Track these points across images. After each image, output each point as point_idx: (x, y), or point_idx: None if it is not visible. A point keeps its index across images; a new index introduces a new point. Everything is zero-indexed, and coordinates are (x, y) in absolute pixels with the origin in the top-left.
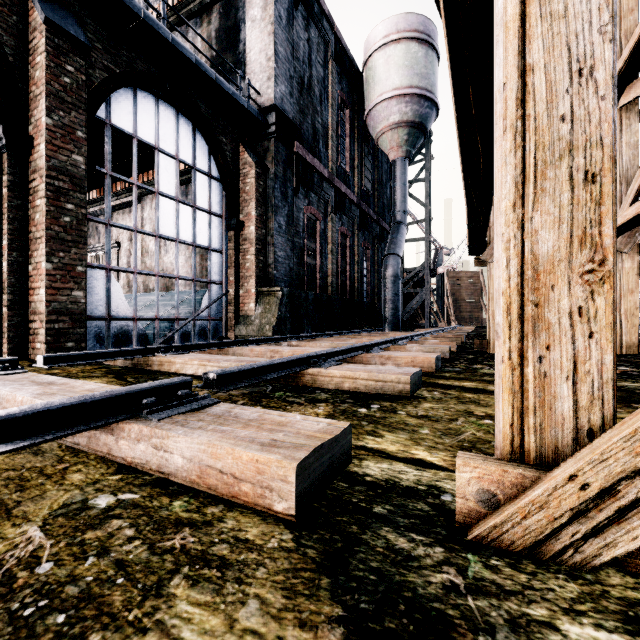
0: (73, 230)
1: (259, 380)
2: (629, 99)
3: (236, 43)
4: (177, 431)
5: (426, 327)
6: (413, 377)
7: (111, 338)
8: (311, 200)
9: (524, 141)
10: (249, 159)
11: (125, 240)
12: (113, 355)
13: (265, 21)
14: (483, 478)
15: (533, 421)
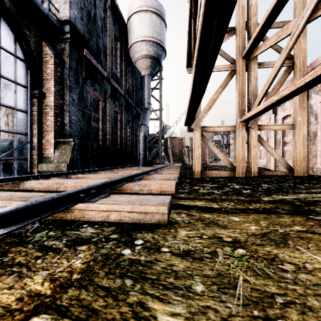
0: None
1: None
2: (256, 54)
3: None
4: None
5: (160, 164)
6: (168, 206)
7: None
8: (96, 88)
9: None
10: (49, 51)
11: None
12: None
13: None
14: None
15: None
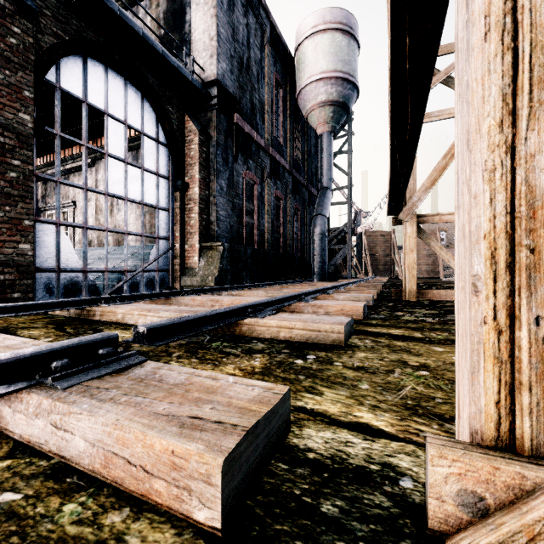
0: (20, 185)
1: (194, 332)
2: None
3: (182, 24)
4: (81, 405)
5: (348, 278)
6: (346, 326)
7: (61, 289)
8: (249, 166)
9: (515, 41)
10: (193, 127)
11: (81, 199)
12: (53, 306)
13: (208, 5)
14: (466, 475)
15: (528, 400)
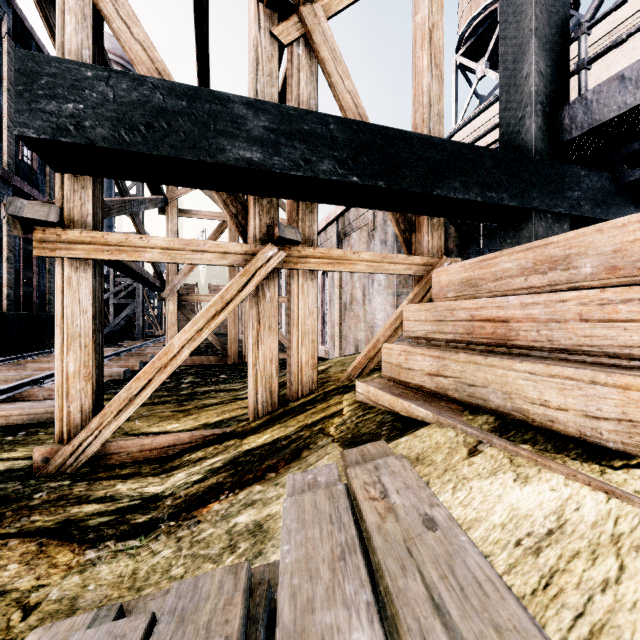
0: None
1: None
2: None
3: None
4: None
5: (137, 339)
6: None
7: None
8: None
9: (64, 331)
10: None
11: None
12: None
13: None
14: (44, 453)
15: (67, 428)
